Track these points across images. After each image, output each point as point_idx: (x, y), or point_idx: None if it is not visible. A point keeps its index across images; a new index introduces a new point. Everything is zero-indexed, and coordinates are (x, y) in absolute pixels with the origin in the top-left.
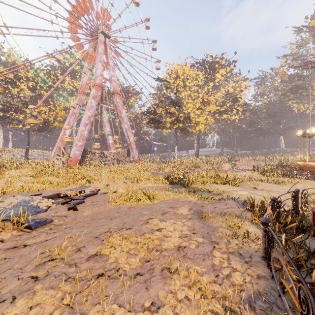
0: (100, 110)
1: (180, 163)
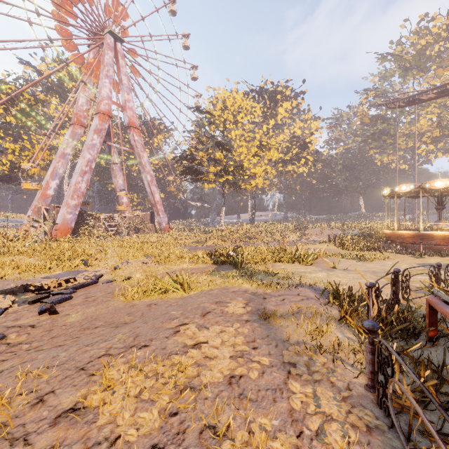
0: (107, 152)
1: (229, 232)
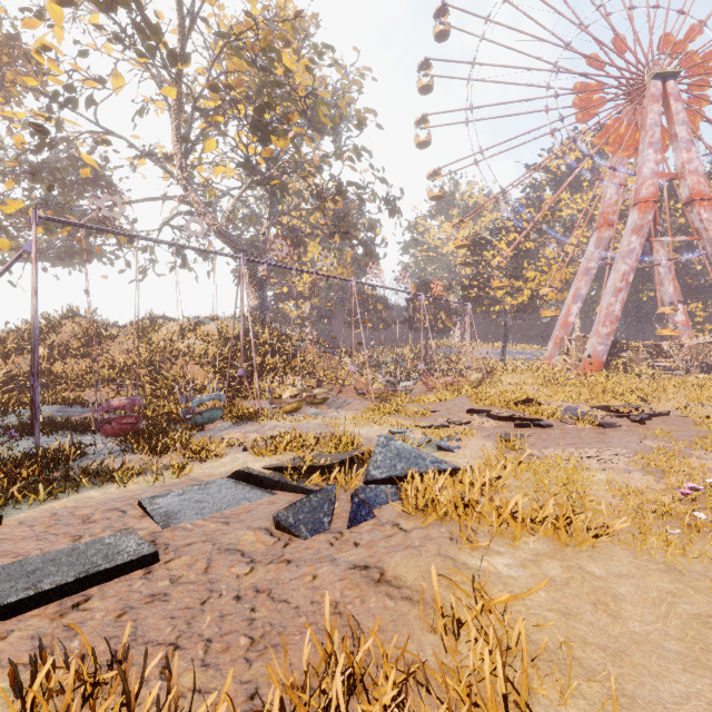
0: (647, 249)
1: None
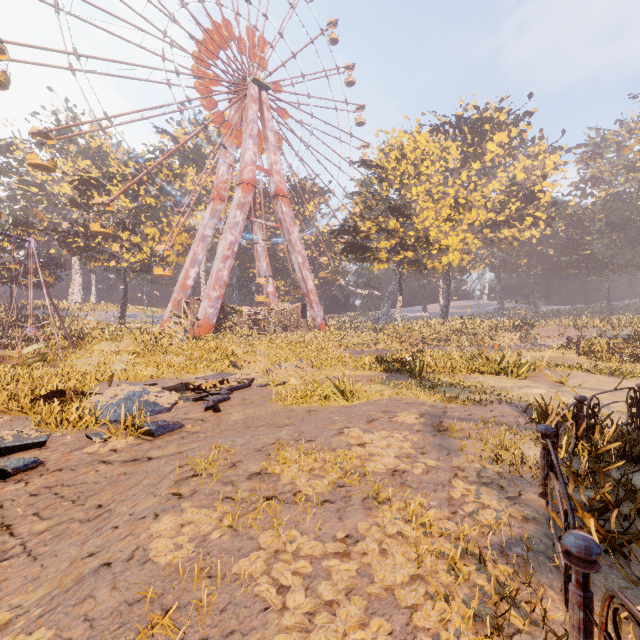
0: (250, 229)
1: (409, 331)
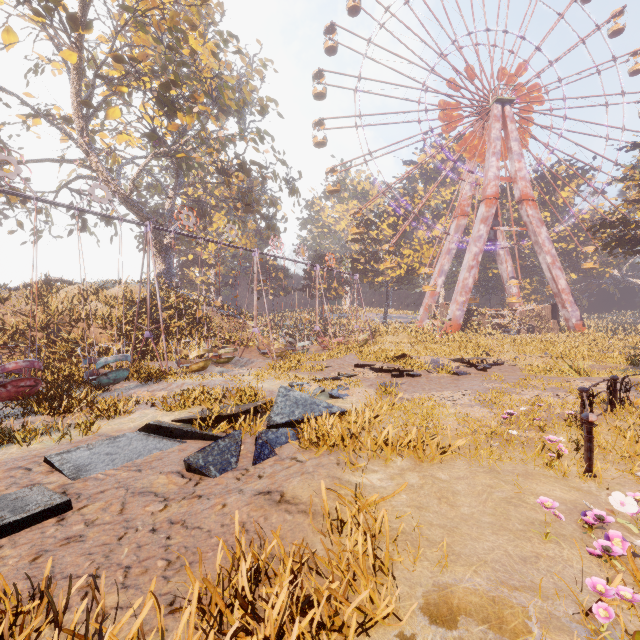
0: (492, 236)
1: None
